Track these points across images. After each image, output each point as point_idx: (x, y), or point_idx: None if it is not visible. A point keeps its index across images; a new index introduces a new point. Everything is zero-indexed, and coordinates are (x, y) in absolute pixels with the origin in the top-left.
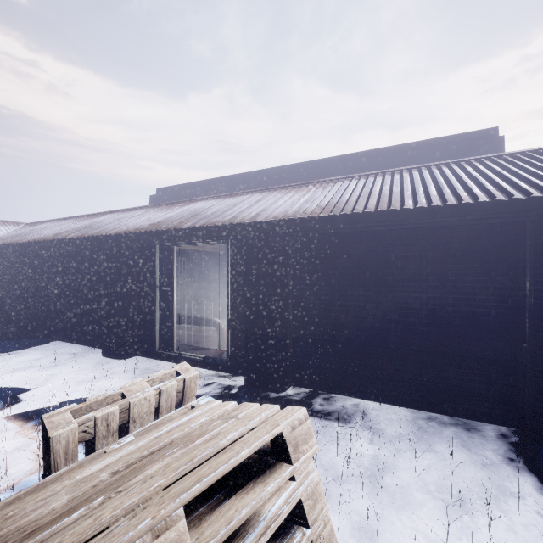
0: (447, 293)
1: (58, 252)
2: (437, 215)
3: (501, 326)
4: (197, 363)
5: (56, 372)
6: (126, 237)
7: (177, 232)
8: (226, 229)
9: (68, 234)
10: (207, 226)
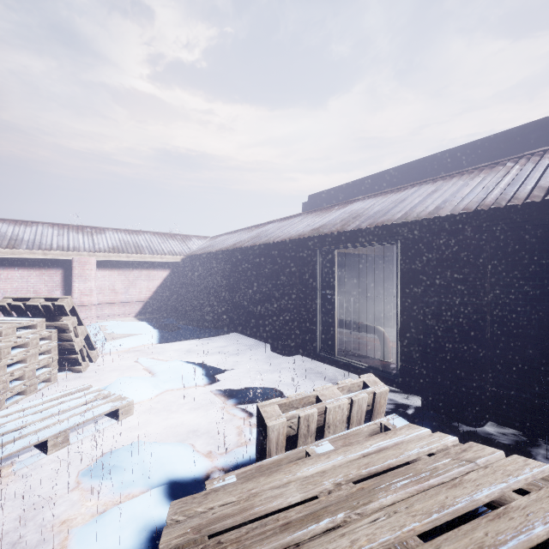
0: None
1: (236, 259)
2: None
3: None
4: (359, 371)
5: (238, 360)
6: (291, 243)
7: (340, 235)
8: (397, 228)
9: (243, 243)
10: (373, 226)
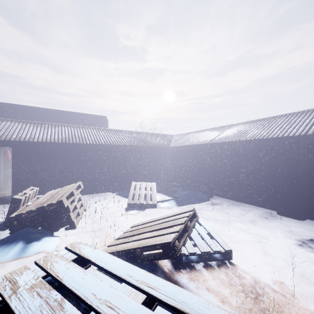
0: (96, 164)
1: None
2: (94, 146)
3: (107, 171)
4: None
5: None
6: None
7: None
8: (16, 142)
9: None
10: (3, 140)
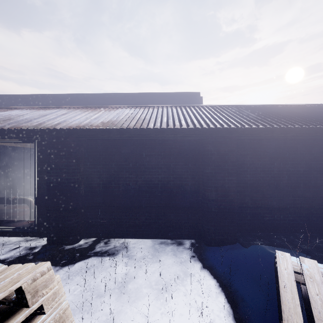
0: (170, 175)
1: None
2: (164, 133)
3: (193, 190)
4: (7, 233)
5: None
6: None
7: None
8: (32, 132)
9: None
10: (15, 128)
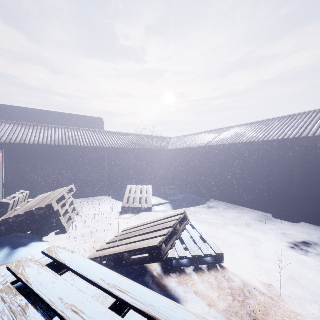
0: (91, 167)
1: None
2: (89, 148)
3: (102, 174)
4: None
5: None
6: None
7: None
8: (6, 144)
9: None
10: None
